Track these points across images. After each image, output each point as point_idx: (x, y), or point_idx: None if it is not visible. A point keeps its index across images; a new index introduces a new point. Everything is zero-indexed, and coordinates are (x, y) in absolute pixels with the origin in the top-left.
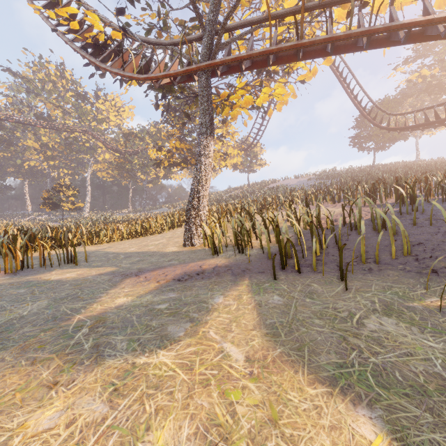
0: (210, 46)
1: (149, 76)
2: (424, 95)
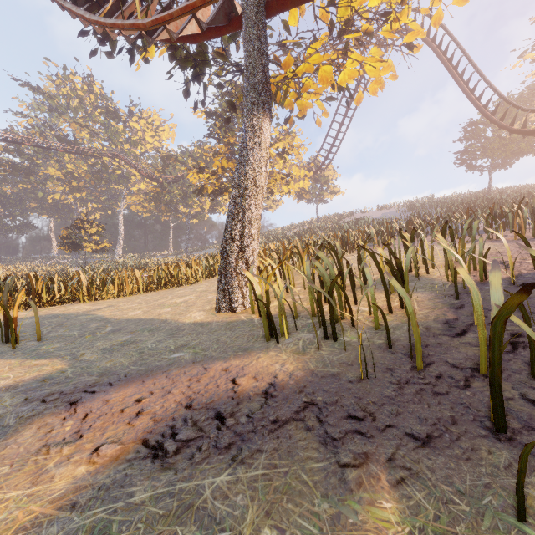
0: None
1: (159, 16)
2: None
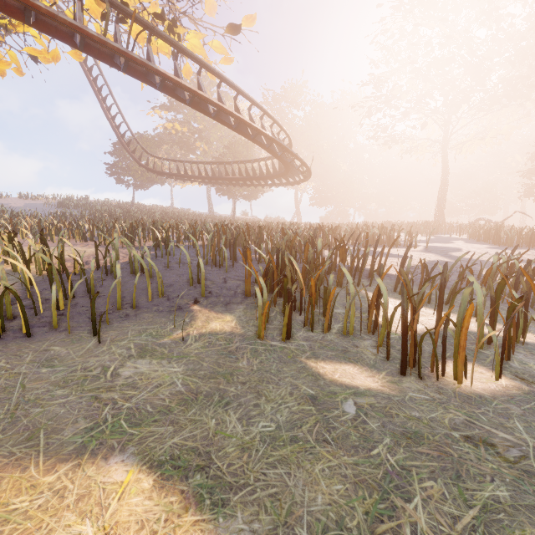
0: None
1: None
2: (177, 147)
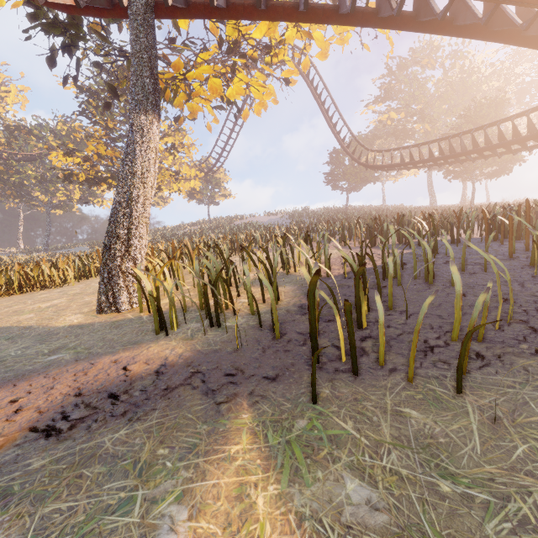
0: None
1: None
2: (390, 139)
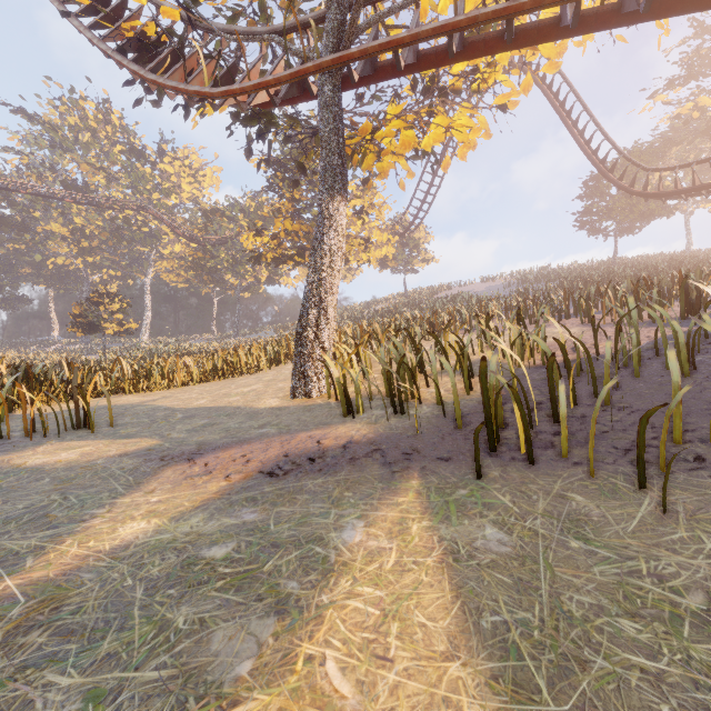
0: (340, 28)
1: (230, 88)
2: (701, 141)
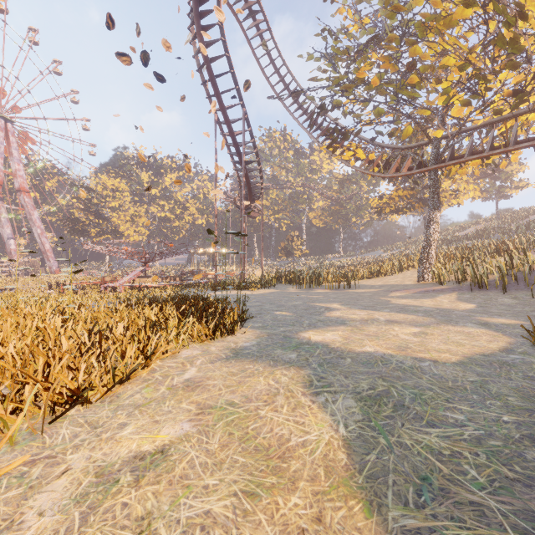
0: (437, 152)
1: (392, 176)
2: None
